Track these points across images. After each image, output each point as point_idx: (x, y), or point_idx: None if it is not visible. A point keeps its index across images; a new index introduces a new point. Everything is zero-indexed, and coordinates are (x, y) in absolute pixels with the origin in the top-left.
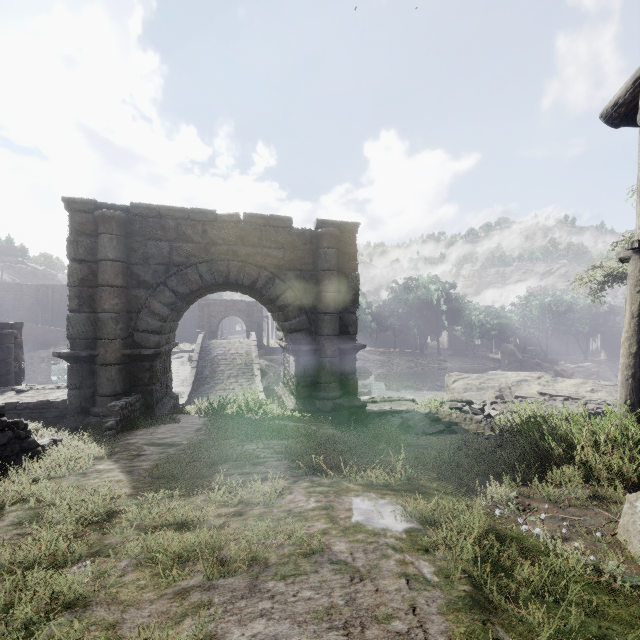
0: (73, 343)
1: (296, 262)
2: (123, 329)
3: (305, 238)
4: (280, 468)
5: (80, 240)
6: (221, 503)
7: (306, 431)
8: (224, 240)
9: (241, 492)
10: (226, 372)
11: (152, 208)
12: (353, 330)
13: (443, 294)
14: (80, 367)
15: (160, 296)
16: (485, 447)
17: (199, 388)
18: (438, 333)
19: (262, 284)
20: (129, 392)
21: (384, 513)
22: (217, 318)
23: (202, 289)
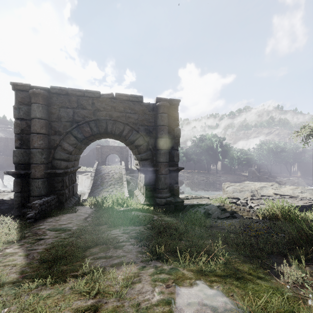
0: (17, 166)
1: (145, 121)
2: (45, 158)
3: (150, 108)
4: (133, 252)
5: (21, 107)
6: (79, 298)
7: (151, 220)
8: (104, 108)
9: (100, 279)
10: (109, 182)
11: (63, 89)
12: (176, 159)
13: (219, 143)
14: (21, 180)
15: (67, 139)
16: (259, 229)
17: (94, 190)
18: (216, 162)
19: (126, 133)
20: (49, 194)
21: (220, 310)
22: (105, 155)
23: (92, 136)
